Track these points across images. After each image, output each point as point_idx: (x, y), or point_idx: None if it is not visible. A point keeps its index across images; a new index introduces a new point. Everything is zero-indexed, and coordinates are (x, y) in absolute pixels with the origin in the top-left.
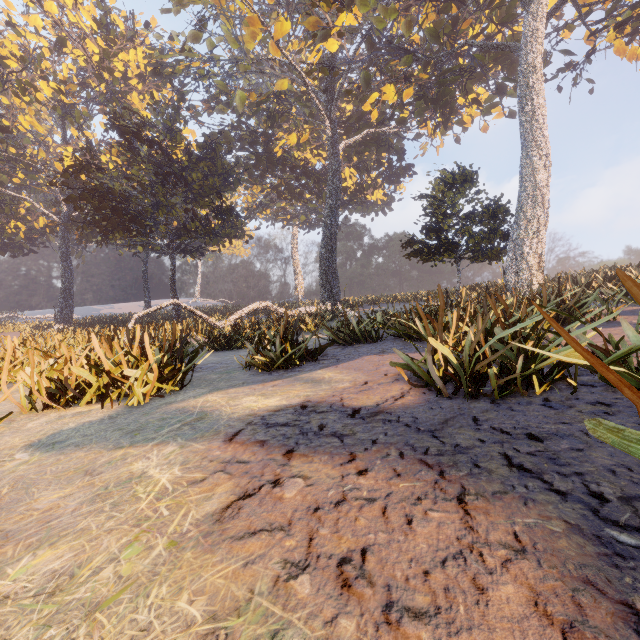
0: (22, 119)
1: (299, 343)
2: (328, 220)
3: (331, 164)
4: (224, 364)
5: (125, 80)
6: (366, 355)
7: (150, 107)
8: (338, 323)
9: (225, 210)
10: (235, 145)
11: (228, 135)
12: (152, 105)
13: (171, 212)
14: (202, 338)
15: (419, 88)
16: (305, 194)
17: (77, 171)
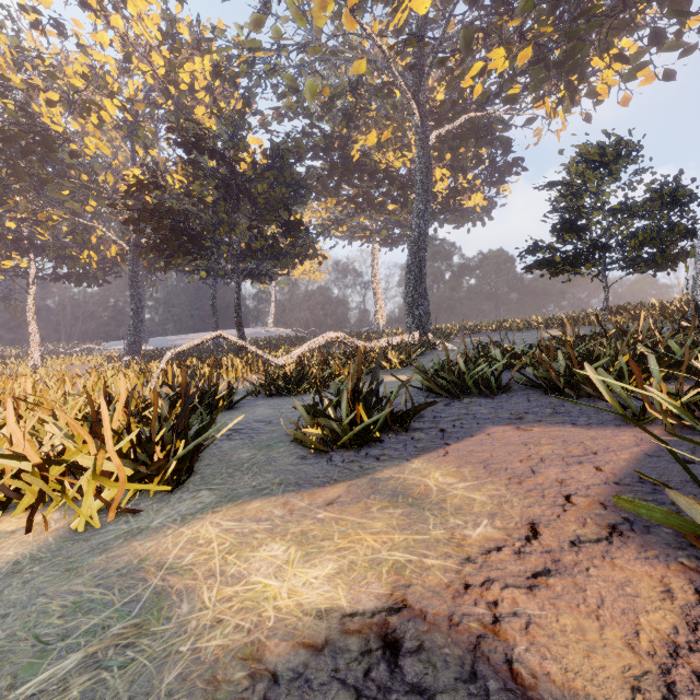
0: (88, 141)
1: (379, 400)
2: (416, 230)
3: (419, 160)
4: (272, 424)
5: (193, 95)
6: (492, 424)
7: (213, 116)
8: (436, 364)
9: (293, 225)
10: (307, 153)
11: (299, 143)
12: (216, 114)
13: (233, 230)
14: (257, 379)
15: (538, 49)
16: (387, 207)
17: (137, 191)
